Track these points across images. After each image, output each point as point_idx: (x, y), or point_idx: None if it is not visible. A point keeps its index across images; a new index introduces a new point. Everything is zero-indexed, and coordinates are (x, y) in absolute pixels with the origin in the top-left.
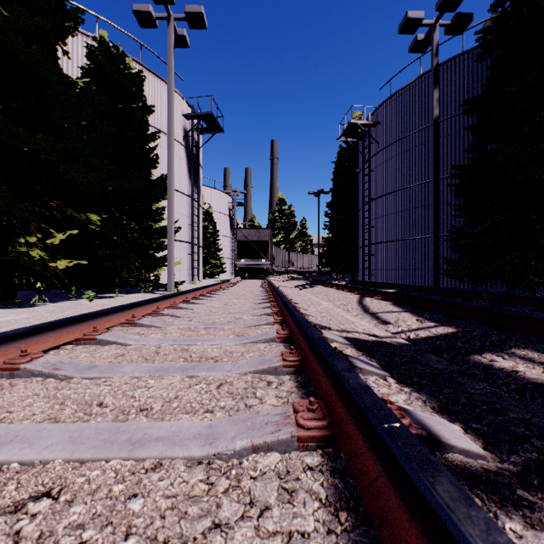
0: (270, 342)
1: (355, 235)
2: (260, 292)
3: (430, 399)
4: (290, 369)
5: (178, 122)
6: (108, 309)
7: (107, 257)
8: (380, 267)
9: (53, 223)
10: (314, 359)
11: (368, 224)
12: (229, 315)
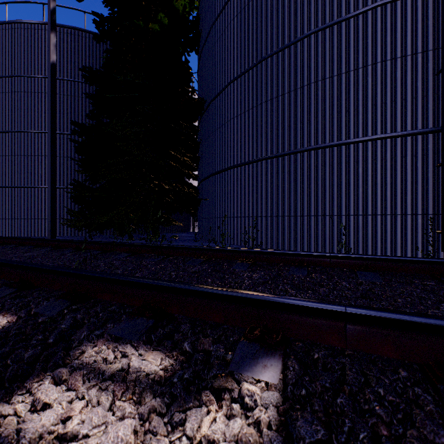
0: None
1: None
2: None
3: None
4: None
5: None
6: None
7: None
8: None
9: None
10: None
11: None
12: None
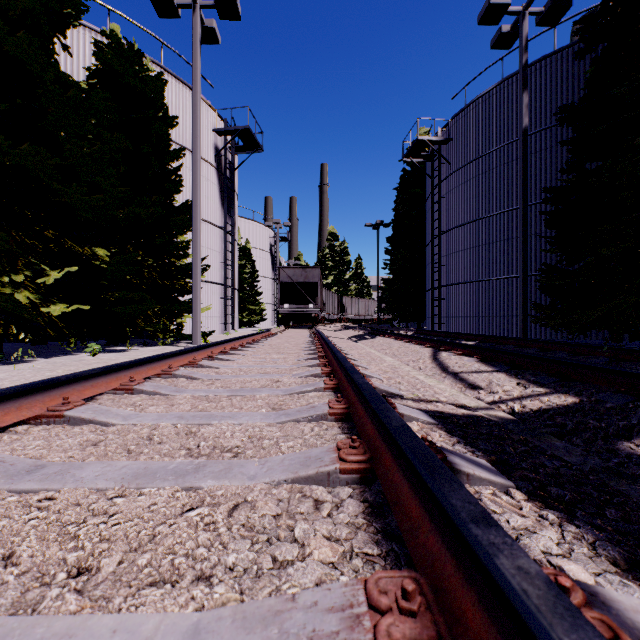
0: (319, 420)
1: (422, 276)
2: (307, 345)
3: (601, 539)
4: (351, 475)
5: (209, 139)
6: (92, 371)
7: (117, 301)
8: (452, 314)
9: (50, 258)
10: (394, 462)
11: (438, 262)
12: (265, 377)
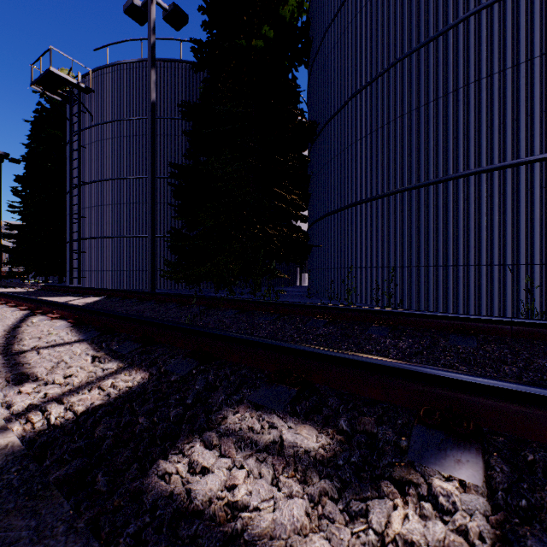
0: None
1: (64, 226)
2: None
3: None
4: None
5: None
6: None
7: None
8: (95, 267)
9: None
10: None
11: (78, 213)
12: None
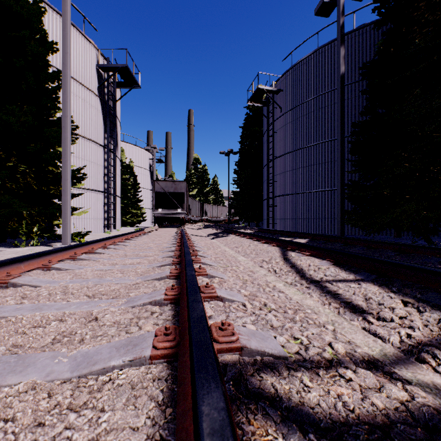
0: None
1: (259, 190)
2: (169, 245)
3: None
4: None
5: (92, 72)
6: None
7: None
8: (282, 216)
9: None
10: None
11: (272, 179)
12: (81, 308)
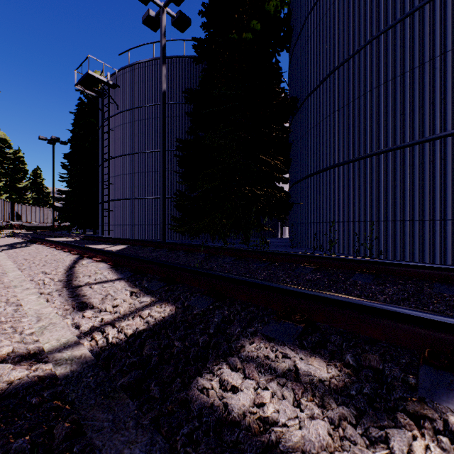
0: None
1: (97, 191)
2: None
3: None
4: None
5: None
6: None
7: None
8: (119, 222)
9: None
10: None
11: (108, 181)
12: None
